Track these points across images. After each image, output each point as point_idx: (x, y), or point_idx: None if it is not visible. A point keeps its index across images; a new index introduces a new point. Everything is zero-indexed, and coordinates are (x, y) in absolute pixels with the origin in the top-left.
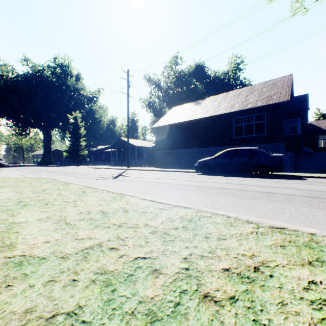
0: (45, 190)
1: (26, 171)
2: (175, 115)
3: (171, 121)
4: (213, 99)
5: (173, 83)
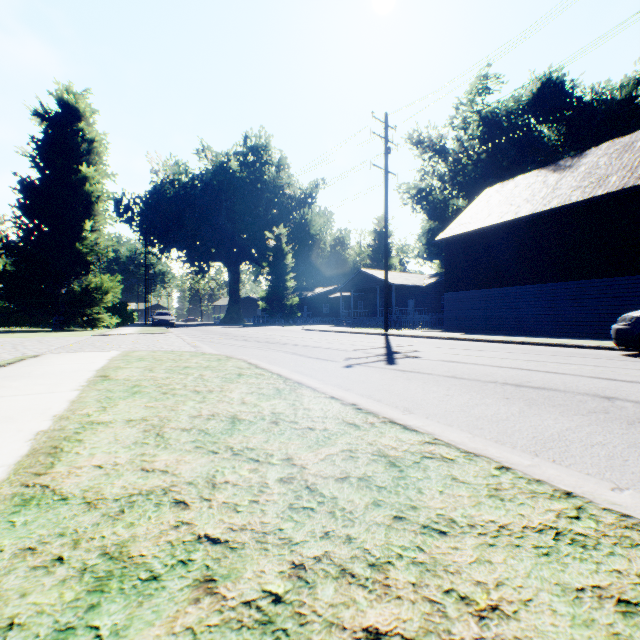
0: (233, 421)
1: (201, 337)
2: (498, 205)
3: (487, 219)
4: (616, 146)
5: (479, 138)
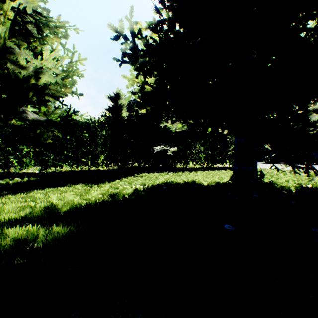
0: None
1: None
2: None
3: None
4: None
5: None
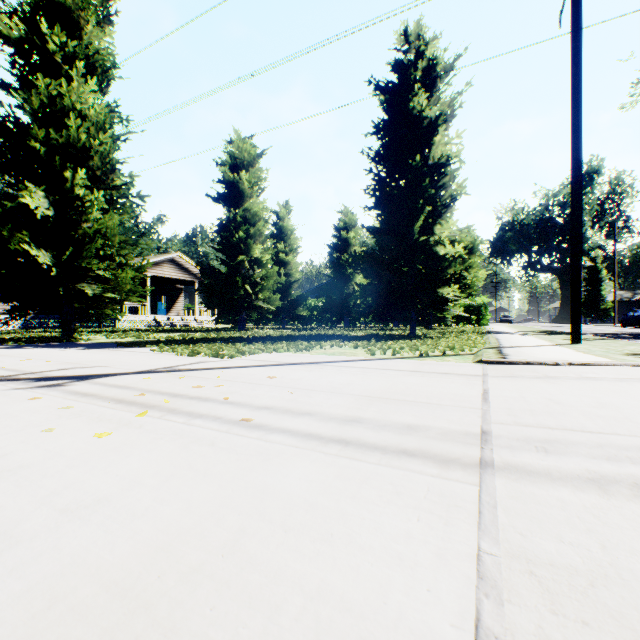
0: None
1: None
2: None
3: None
4: None
5: None
